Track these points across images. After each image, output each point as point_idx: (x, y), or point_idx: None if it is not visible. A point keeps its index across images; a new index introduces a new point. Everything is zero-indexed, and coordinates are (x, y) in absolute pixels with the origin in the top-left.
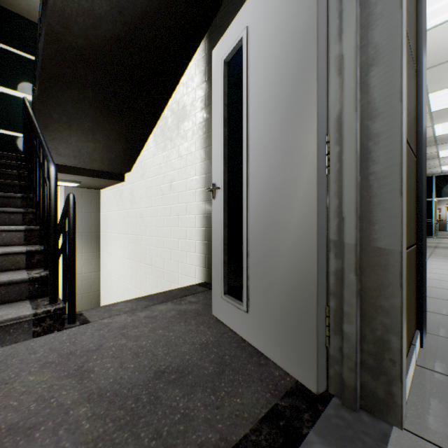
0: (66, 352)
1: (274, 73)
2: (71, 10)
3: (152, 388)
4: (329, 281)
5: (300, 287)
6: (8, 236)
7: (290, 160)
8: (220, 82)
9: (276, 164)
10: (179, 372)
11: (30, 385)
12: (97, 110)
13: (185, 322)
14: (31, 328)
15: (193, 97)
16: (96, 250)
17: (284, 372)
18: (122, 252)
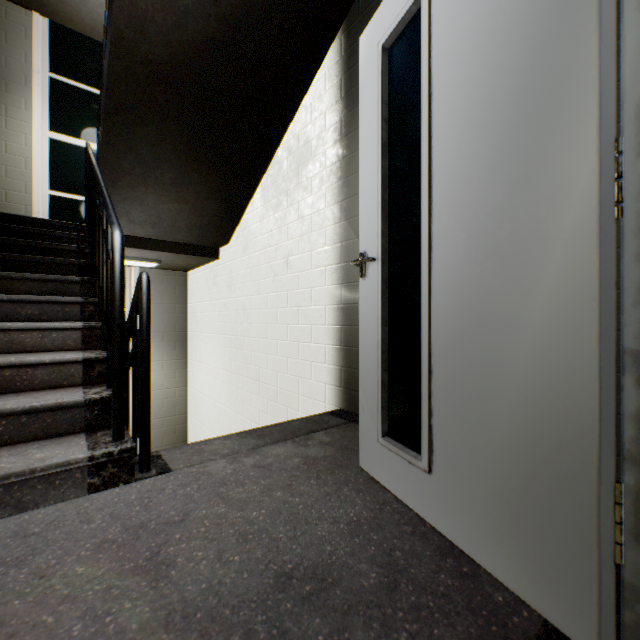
0: (135, 523)
1: (488, 40)
2: (146, 3)
3: (273, 611)
4: (621, 432)
5: (554, 440)
6: (61, 336)
7: (529, 197)
8: (375, 84)
9: (493, 208)
10: (317, 578)
11: (76, 583)
12: (183, 155)
13: (318, 478)
14: (85, 479)
15: (321, 126)
16: (182, 357)
17: (514, 597)
18: (217, 360)
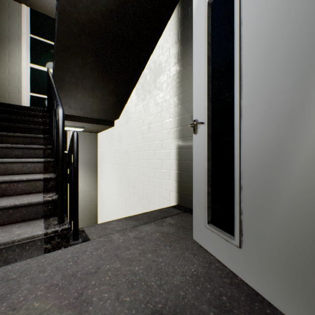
0: (69, 273)
1: None
2: None
3: None
4: None
5: None
6: (32, 166)
7: None
8: (203, 24)
9: (287, 88)
10: None
11: (33, 314)
12: (95, 72)
13: (170, 246)
14: (42, 245)
15: (167, 55)
16: (95, 176)
17: None
18: (113, 177)
